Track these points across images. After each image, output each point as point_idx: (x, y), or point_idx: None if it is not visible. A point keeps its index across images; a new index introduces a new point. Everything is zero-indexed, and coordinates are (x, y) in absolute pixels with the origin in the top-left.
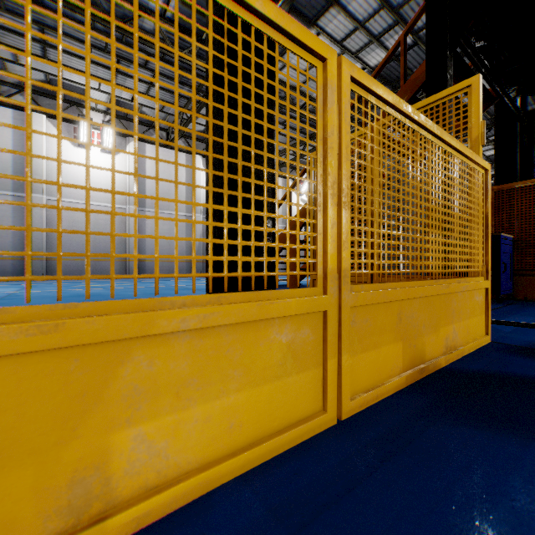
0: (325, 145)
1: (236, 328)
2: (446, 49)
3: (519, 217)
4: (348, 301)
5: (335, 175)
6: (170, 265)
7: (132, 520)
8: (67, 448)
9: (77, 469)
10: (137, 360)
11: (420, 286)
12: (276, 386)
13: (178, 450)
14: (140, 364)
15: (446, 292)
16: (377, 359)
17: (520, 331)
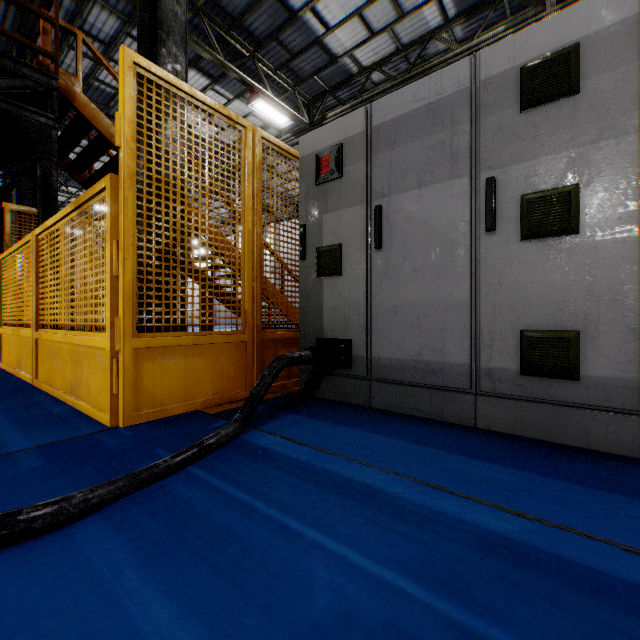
0: None
1: None
2: None
3: None
4: None
5: None
6: None
7: None
8: None
9: None
10: None
11: None
12: None
13: None
14: None
15: None
16: None
17: None
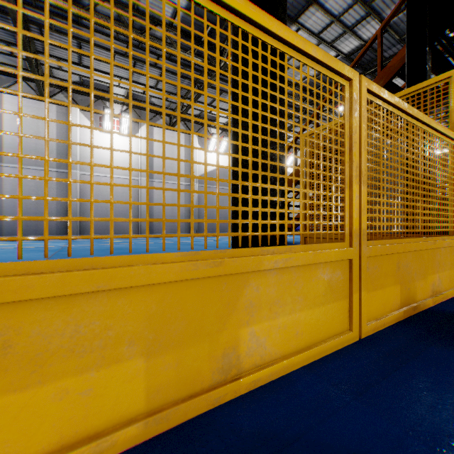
0: (350, 140)
1: (299, 268)
2: (425, 46)
3: None
4: (365, 252)
5: (357, 162)
6: (173, 225)
7: (252, 382)
8: (221, 334)
9: (225, 347)
10: (251, 286)
11: (413, 242)
12: (321, 310)
13: (270, 345)
14: (253, 288)
15: (433, 248)
16: (383, 297)
17: None
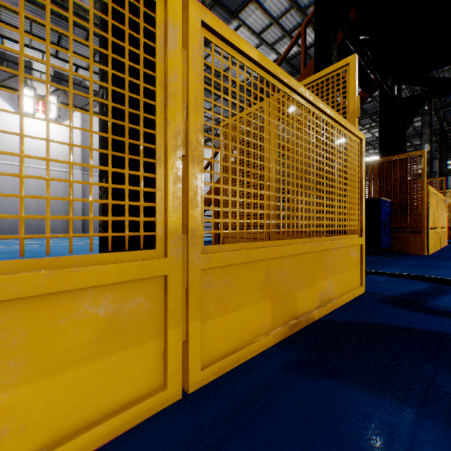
0: (166, 90)
1: (13, 305)
2: (331, 33)
3: (396, 184)
4: (197, 263)
5: (179, 126)
6: None
7: None
8: None
9: None
10: None
11: (292, 244)
12: (88, 369)
13: None
14: None
15: (320, 250)
16: (240, 321)
17: (391, 281)
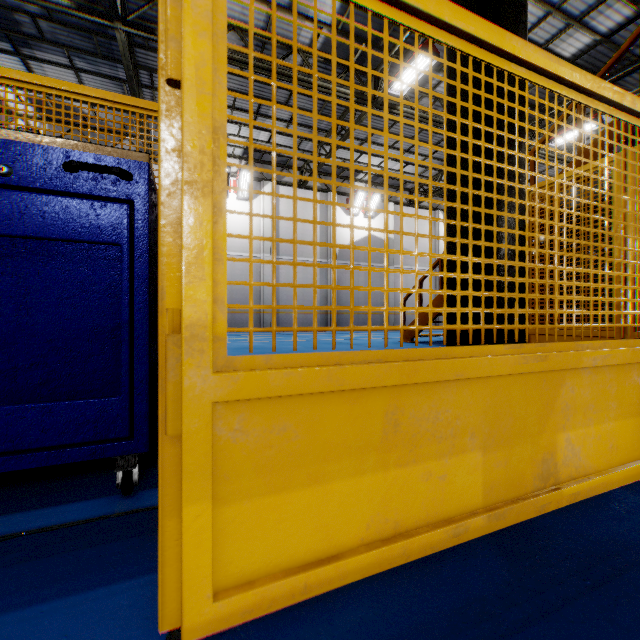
0: None
1: (612, 368)
2: None
3: None
4: None
5: None
6: (304, 317)
7: (572, 495)
8: (541, 437)
9: (544, 452)
10: (567, 385)
11: None
12: (634, 421)
13: (584, 456)
14: (568, 389)
15: None
16: None
17: None
